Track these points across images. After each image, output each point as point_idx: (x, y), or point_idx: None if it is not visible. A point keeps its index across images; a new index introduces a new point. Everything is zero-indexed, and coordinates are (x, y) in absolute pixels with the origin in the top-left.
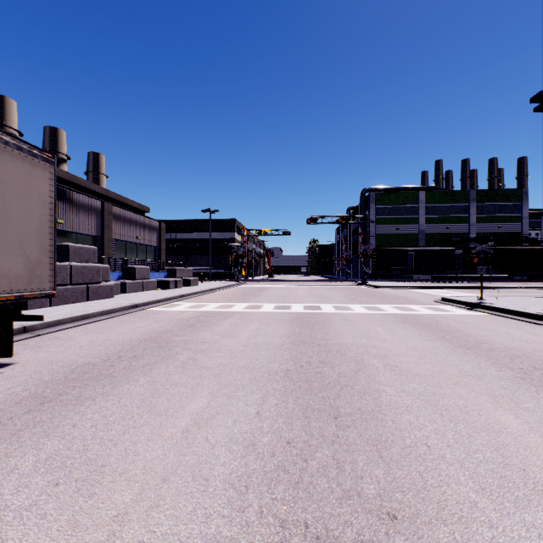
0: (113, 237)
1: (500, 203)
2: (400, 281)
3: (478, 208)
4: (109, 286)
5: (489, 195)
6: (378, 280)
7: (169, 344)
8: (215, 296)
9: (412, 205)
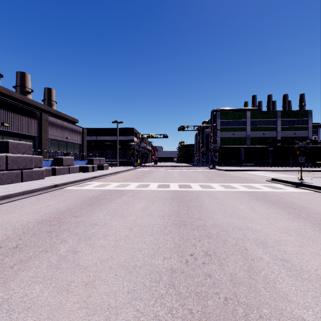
0: (49, 137)
1: (295, 118)
2: (236, 166)
3: (282, 121)
4: (40, 171)
5: (288, 114)
6: (222, 166)
7: (61, 227)
8: (118, 177)
9: (242, 120)
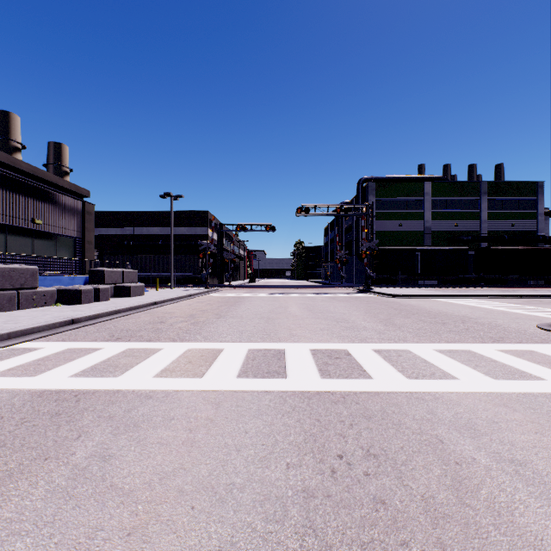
0: None
1: (513, 197)
2: (410, 287)
3: (490, 202)
4: None
5: (501, 188)
6: (383, 286)
7: None
8: (147, 318)
9: (417, 198)
